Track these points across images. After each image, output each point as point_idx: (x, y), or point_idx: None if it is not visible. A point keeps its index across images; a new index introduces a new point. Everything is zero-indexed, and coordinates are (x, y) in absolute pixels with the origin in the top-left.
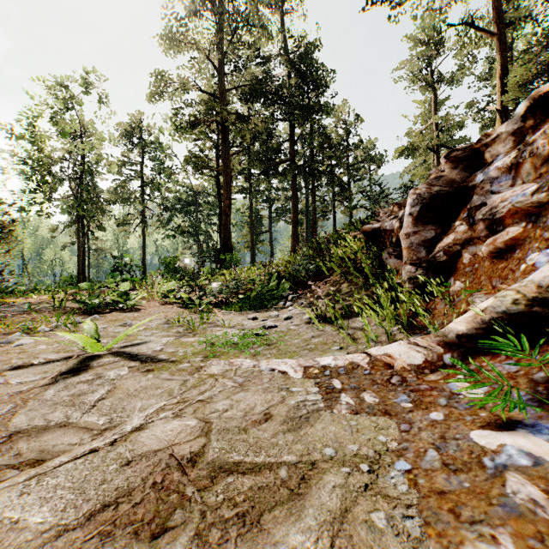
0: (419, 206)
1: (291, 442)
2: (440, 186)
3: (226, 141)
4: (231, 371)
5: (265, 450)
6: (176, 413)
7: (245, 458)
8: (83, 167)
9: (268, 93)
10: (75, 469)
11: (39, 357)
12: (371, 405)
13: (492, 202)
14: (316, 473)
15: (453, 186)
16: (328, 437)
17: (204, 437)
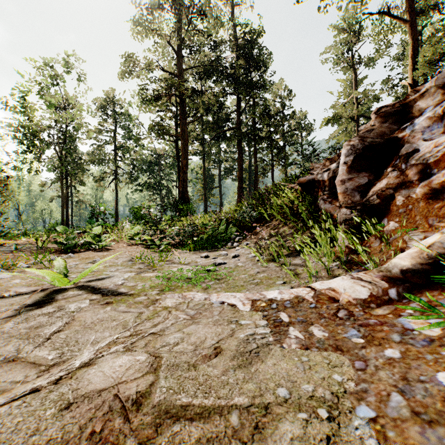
0: (352, 155)
1: (242, 380)
2: (372, 138)
3: (184, 111)
4: (183, 303)
5: (215, 390)
6: (127, 347)
7: (194, 400)
8: (66, 133)
9: (218, 72)
10: (8, 414)
11: (11, 290)
12: (321, 339)
13: (425, 147)
14: (270, 419)
15: (383, 138)
16: (281, 375)
17: (152, 374)
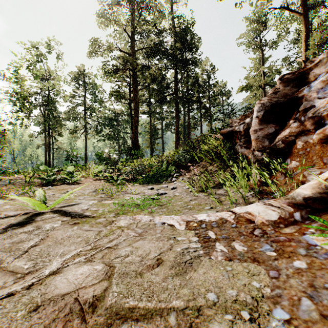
0: (263, 111)
1: (178, 286)
2: (277, 98)
3: (135, 81)
4: (133, 224)
5: (157, 295)
6: (88, 258)
7: (139, 303)
8: (48, 97)
9: (161, 52)
10: None
11: (2, 213)
12: (241, 253)
13: (319, 104)
14: (202, 320)
15: (286, 97)
16: (210, 282)
17: (107, 281)
